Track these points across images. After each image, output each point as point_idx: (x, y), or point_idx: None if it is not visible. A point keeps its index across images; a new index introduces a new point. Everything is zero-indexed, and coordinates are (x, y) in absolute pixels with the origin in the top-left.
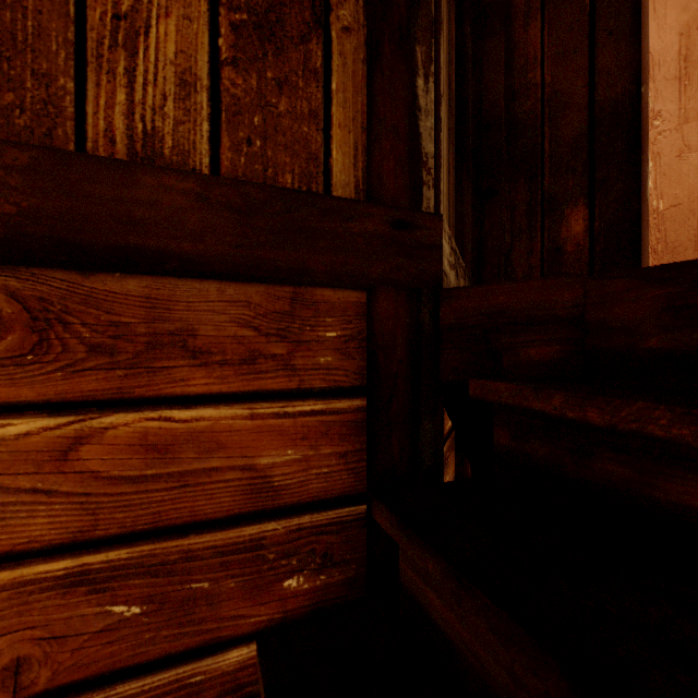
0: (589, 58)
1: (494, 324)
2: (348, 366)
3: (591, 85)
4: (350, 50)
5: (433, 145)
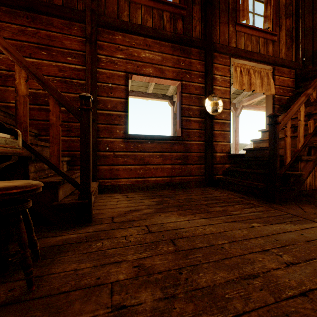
0: (312, 44)
1: (307, 72)
2: (293, 77)
3: (312, 48)
4: (293, 49)
5: (301, 57)
